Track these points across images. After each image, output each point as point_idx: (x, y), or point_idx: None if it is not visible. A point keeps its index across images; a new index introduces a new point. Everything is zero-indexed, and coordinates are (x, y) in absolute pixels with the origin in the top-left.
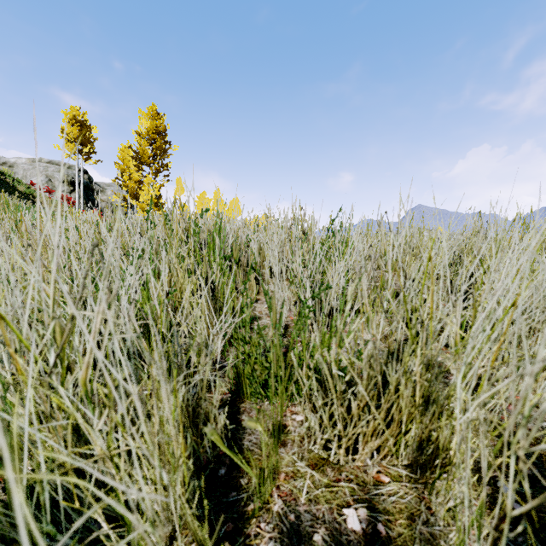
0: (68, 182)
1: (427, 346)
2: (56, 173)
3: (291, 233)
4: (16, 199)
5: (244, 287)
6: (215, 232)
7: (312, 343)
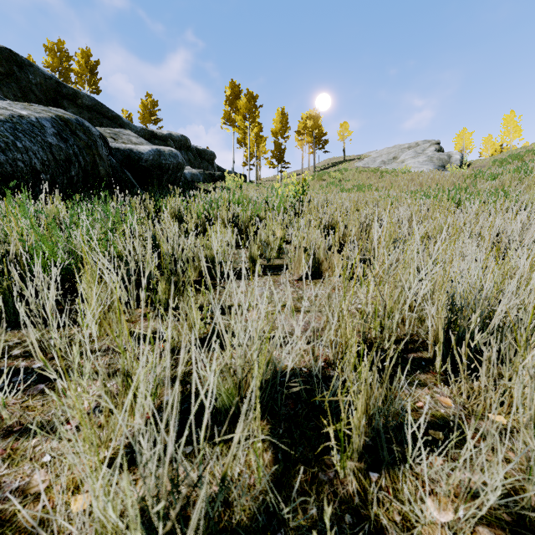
0: None
1: None
2: None
3: None
4: None
5: None
6: None
7: None
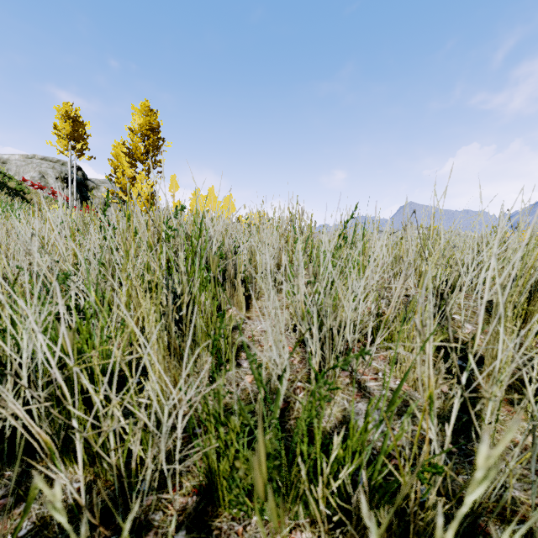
0: (62, 178)
1: (534, 449)
2: (49, 170)
3: (287, 235)
4: (4, 195)
5: (215, 343)
6: (193, 236)
7: (336, 453)
